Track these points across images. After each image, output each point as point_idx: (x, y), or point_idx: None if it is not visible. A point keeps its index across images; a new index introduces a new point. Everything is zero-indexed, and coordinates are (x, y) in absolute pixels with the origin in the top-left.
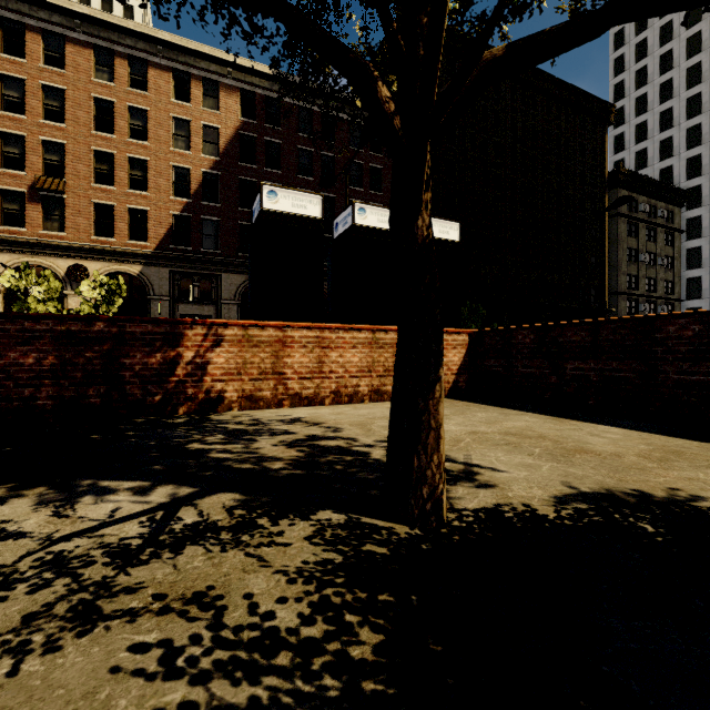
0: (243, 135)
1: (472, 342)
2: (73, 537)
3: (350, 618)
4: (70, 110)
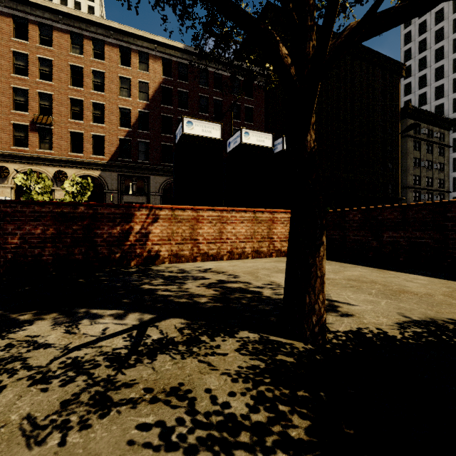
0: (164, 87)
1: None
2: (82, 347)
3: (282, 408)
4: (56, 73)
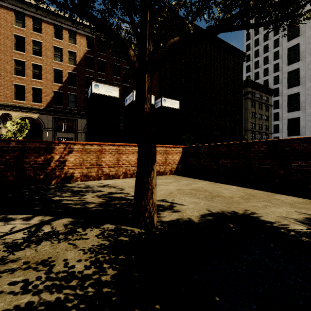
0: (88, 56)
1: (184, 151)
2: None
3: (105, 265)
4: (2, 39)
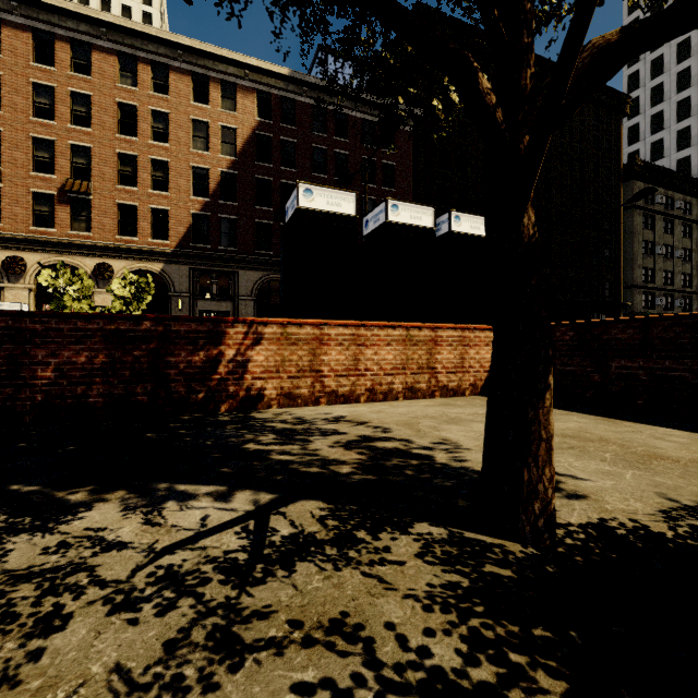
0: (259, 135)
1: None
2: (176, 549)
3: (515, 658)
4: (96, 115)
